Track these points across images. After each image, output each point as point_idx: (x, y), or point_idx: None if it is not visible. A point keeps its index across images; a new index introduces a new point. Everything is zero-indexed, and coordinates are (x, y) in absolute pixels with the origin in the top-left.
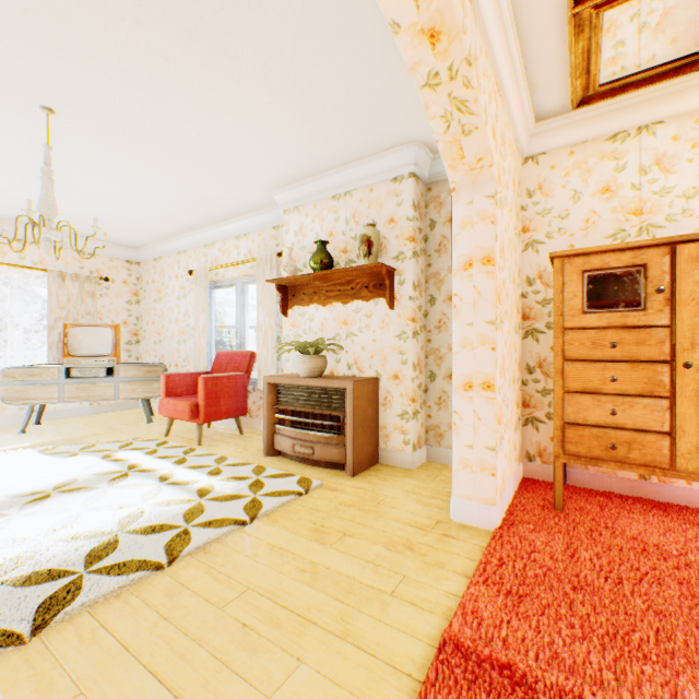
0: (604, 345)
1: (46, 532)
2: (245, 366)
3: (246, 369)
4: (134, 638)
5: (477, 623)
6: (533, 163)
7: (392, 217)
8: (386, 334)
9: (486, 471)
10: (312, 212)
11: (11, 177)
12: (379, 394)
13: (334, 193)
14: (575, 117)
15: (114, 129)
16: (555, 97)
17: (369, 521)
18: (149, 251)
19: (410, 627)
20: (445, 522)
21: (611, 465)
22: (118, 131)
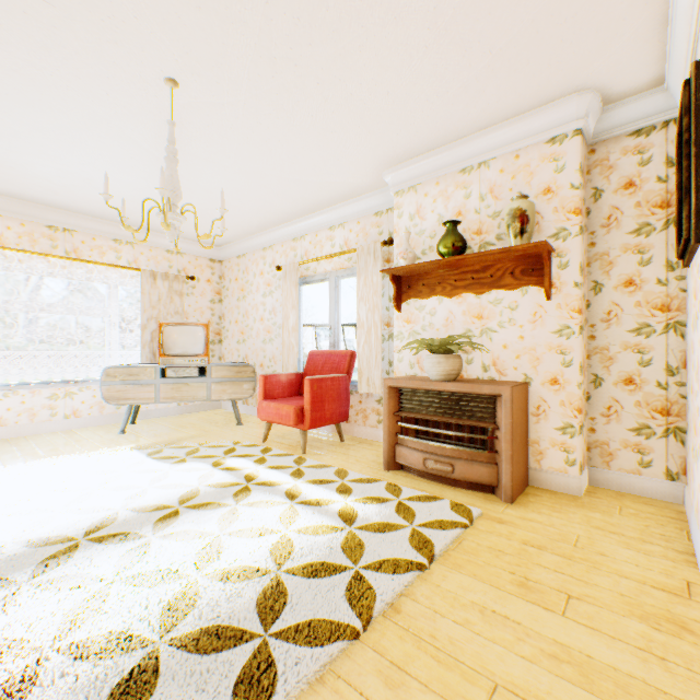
0: None
1: (192, 564)
2: (344, 367)
3: (346, 370)
4: None
5: None
6: None
7: (548, 187)
8: (538, 330)
9: None
10: (433, 190)
11: (118, 171)
12: (528, 402)
13: (464, 166)
14: None
15: (234, 102)
16: None
17: (586, 575)
18: (232, 249)
19: None
20: (699, 585)
21: None
22: (238, 104)
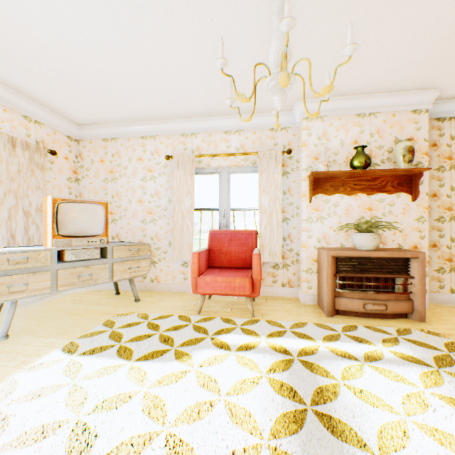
0: None
1: None
2: (252, 242)
3: (255, 245)
4: None
5: None
6: None
7: (412, 137)
8: (406, 218)
9: None
10: (337, 123)
11: None
12: None
13: (361, 112)
14: None
15: None
16: None
17: None
18: (97, 130)
19: None
20: None
21: None
22: None
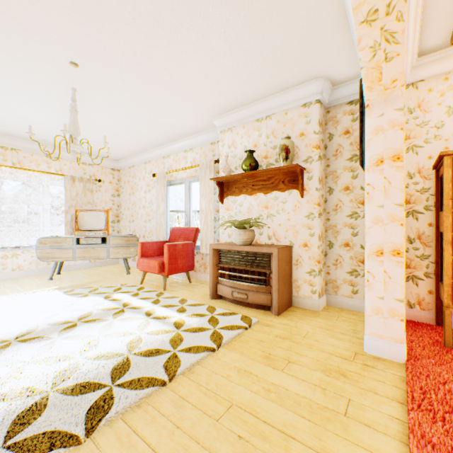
0: None
1: (79, 352)
2: (192, 237)
3: (193, 239)
4: (159, 444)
5: (431, 447)
6: (413, 88)
7: (302, 132)
8: (297, 215)
9: (396, 317)
10: (241, 131)
11: (46, 114)
12: (292, 257)
13: (258, 117)
14: (451, 51)
15: (115, 76)
16: (438, 36)
17: (303, 351)
18: (125, 162)
19: (373, 447)
20: (361, 354)
21: None
22: (117, 78)
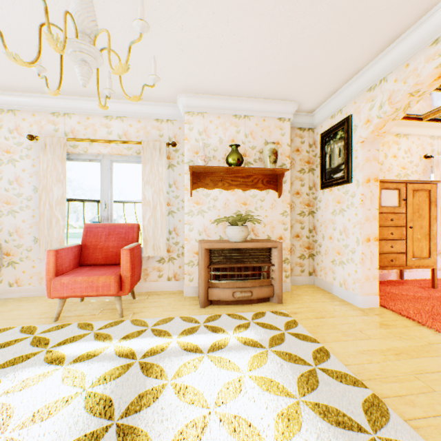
0: (388, 220)
1: None
2: (134, 236)
3: (136, 239)
4: None
5: None
6: None
7: (278, 141)
8: (274, 212)
9: (376, 279)
10: (216, 121)
11: None
12: None
13: (237, 113)
14: None
15: None
16: None
17: (348, 321)
18: None
19: None
20: (363, 310)
21: (389, 268)
22: None
